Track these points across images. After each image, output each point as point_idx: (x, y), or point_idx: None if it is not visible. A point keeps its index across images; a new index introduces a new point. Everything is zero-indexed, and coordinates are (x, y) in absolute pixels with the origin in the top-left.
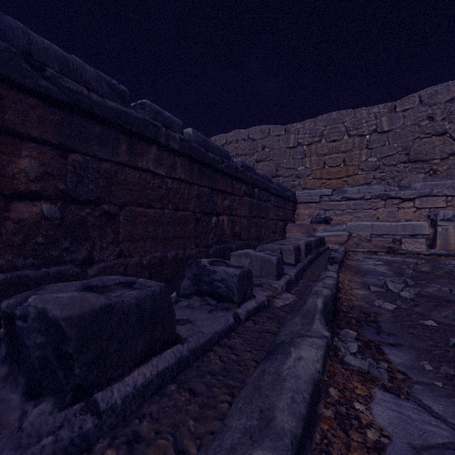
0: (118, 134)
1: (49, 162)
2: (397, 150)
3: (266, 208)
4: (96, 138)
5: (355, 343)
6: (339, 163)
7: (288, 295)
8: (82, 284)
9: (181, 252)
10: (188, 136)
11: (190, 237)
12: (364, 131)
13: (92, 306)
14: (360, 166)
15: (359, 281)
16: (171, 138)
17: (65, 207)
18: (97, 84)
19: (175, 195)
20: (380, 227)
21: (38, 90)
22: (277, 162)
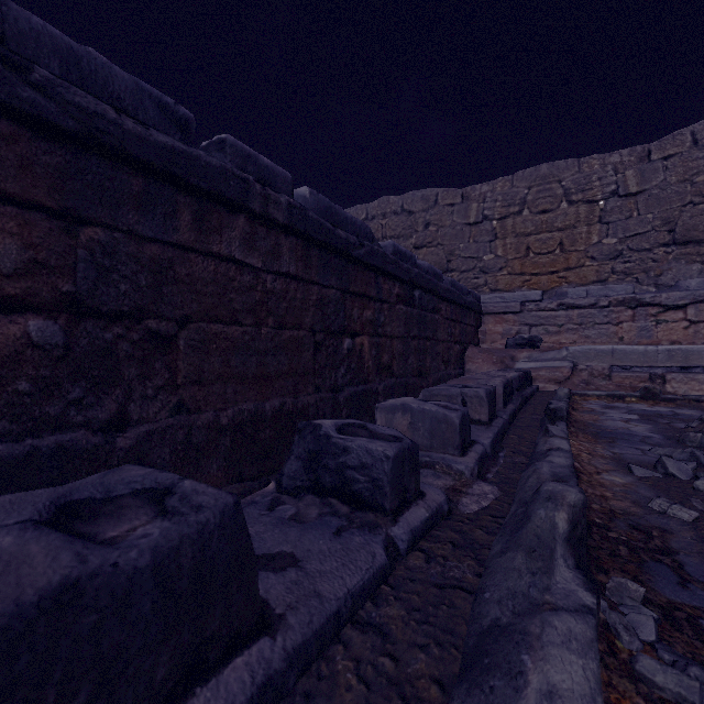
0: (175, 194)
1: (41, 242)
2: (654, 224)
3: (433, 323)
4: (133, 200)
5: (647, 616)
6: (553, 247)
7: (484, 487)
8: (55, 497)
9: (290, 401)
10: (301, 201)
11: (306, 375)
12: (595, 194)
13: (19, 595)
14: (588, 251)
15: (607, 454)
16: (272, 203)
17: (73, 326)
18: (136, 102)
19: (279, 303)
20: (627, 355)
21: (15, 106)
22: (449, 248)
